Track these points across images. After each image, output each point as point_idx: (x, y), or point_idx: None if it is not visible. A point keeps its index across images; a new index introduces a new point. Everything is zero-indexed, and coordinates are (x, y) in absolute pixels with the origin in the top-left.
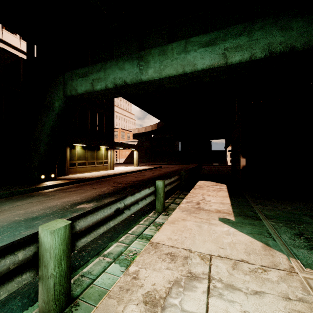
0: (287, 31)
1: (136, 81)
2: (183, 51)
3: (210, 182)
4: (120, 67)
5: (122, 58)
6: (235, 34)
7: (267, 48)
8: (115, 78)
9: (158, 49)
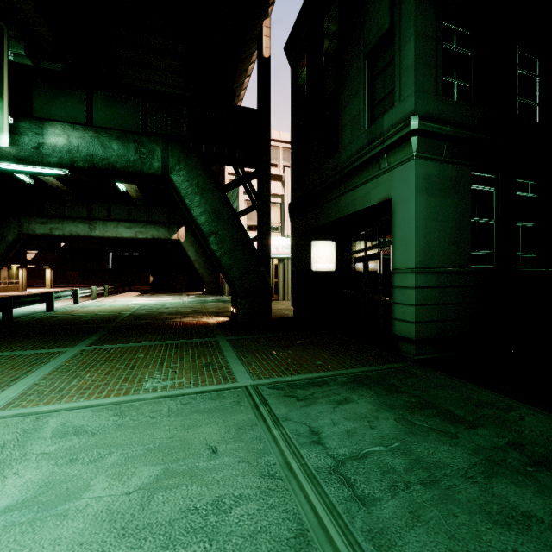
0: (159, 231)
1: (87, 235)
2: (116, 227)
3: (135, 292)
4: (76, 225)
5: (77, 220)
6: (140, 227)
7: (152, 235)
8: (72, 230)
9: (102, 222)
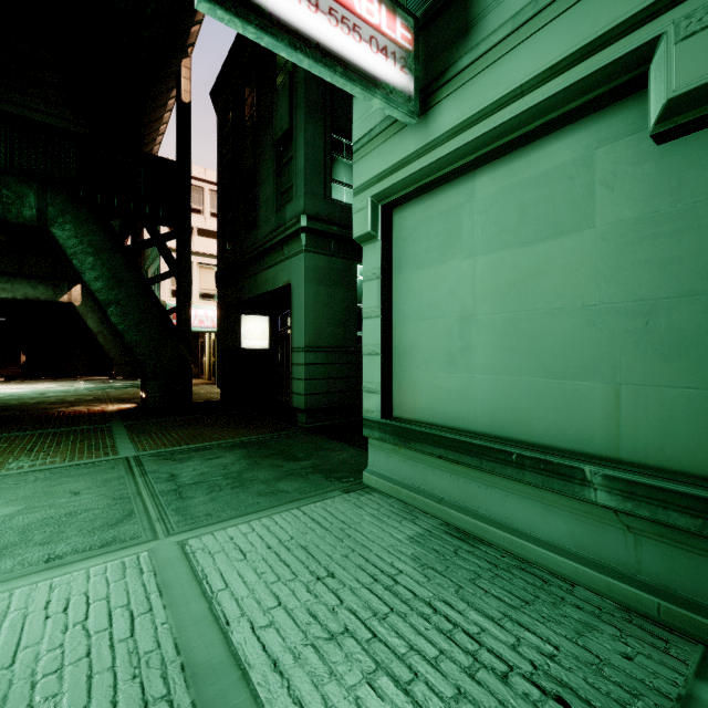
0: (37, 290)
1: None
2: None
3: None
4: None
5: None
6: (3, 281)
7: (25, 295)
8: None
9: None
